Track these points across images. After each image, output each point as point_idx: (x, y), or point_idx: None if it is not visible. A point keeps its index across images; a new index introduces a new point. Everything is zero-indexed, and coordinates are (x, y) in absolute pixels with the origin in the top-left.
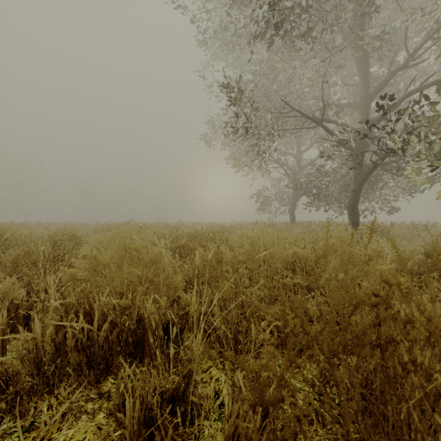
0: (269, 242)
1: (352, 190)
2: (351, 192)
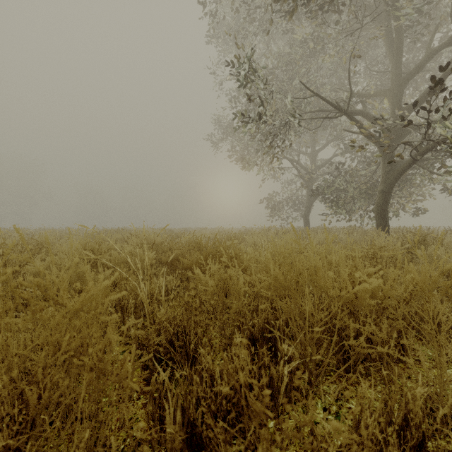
0: (318, 265)
1: (381, 191)
2: (379, 193)
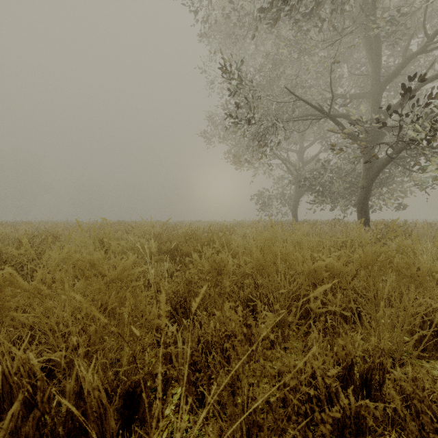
0: (288, 248)
1: (362, 186)
2: (360, 188)
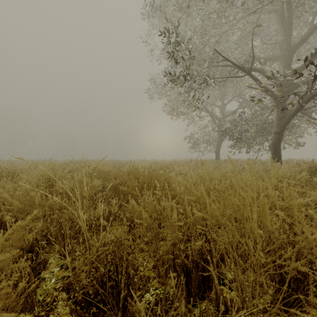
0: (262, 201)
1: (275, 132)
2: (274, 134)
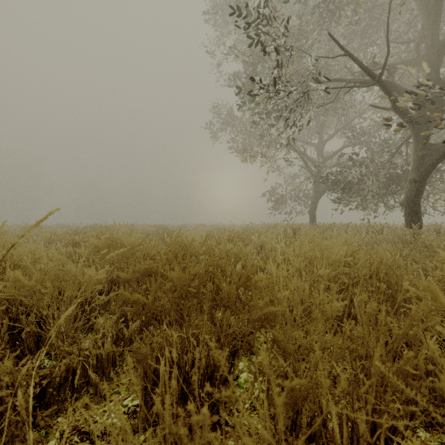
0: None
1: (413, 180)
2: (410, 183)
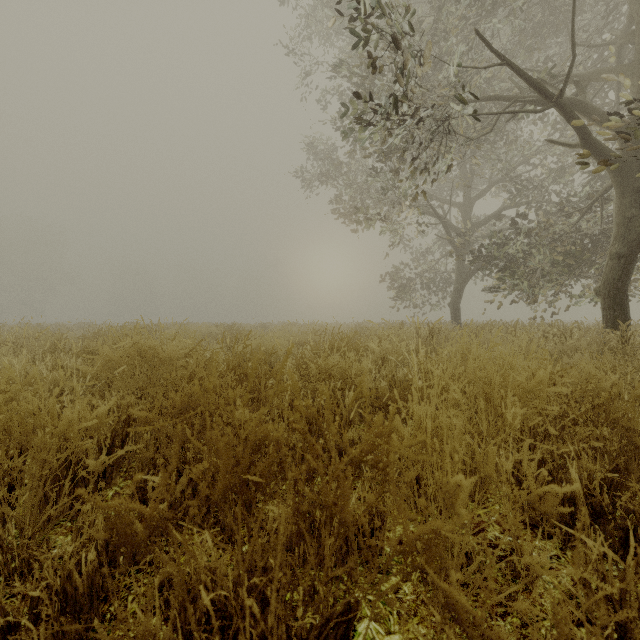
0: None
1: (616, 254)
2: (611, 259)
